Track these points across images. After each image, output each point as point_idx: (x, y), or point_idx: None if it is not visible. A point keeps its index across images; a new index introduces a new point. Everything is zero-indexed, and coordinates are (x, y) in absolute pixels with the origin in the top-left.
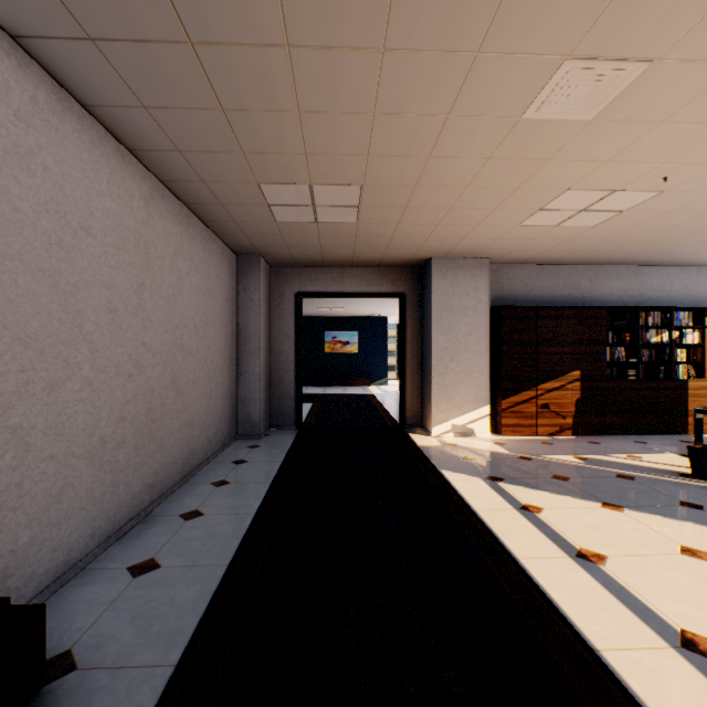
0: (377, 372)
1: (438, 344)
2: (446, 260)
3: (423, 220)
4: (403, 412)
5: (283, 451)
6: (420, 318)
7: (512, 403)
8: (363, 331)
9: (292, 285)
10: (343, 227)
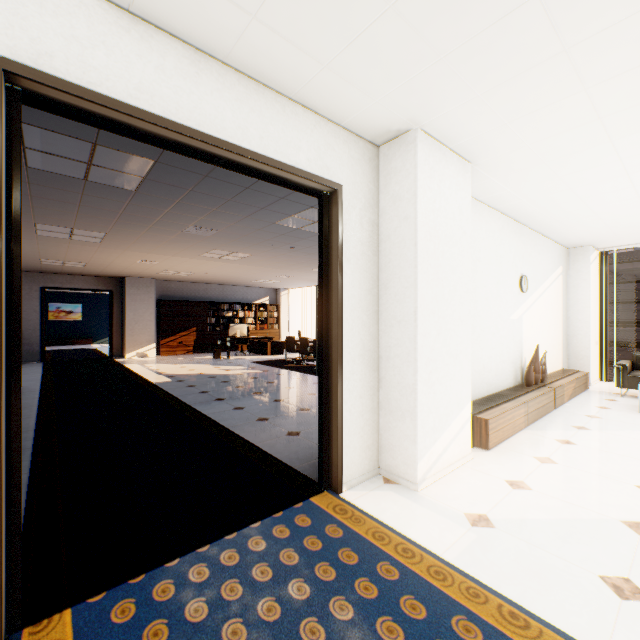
0: (99, 334)
1: (130, 316)
2: (134, 278)
3: (116, 269)
4: (112, 350)
5: (40, 367)
6: (122, 303)
7: (166, 342)
8: (87, 304)
9: (39, 283)
10: (77, 267)
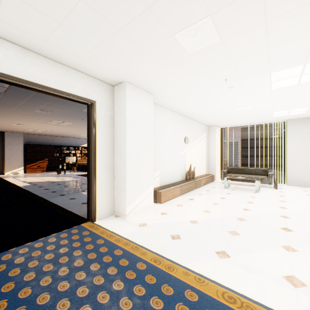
0: None
1: (7, 152)
2: (10, 132)
3: None
4: None
5: None
6: (3, 145)
7: (30, 166)
8: None
9: None
10: None
